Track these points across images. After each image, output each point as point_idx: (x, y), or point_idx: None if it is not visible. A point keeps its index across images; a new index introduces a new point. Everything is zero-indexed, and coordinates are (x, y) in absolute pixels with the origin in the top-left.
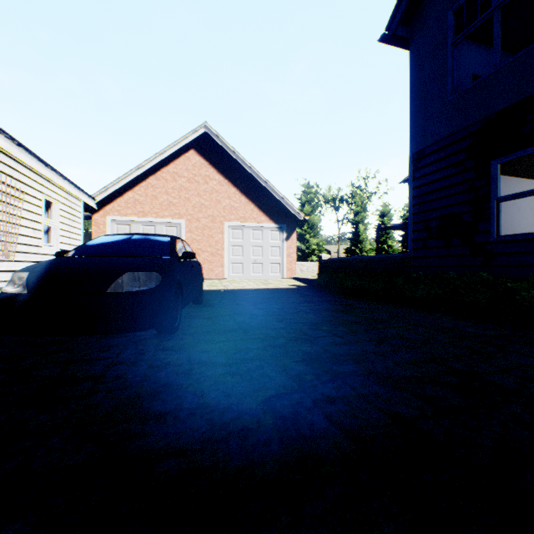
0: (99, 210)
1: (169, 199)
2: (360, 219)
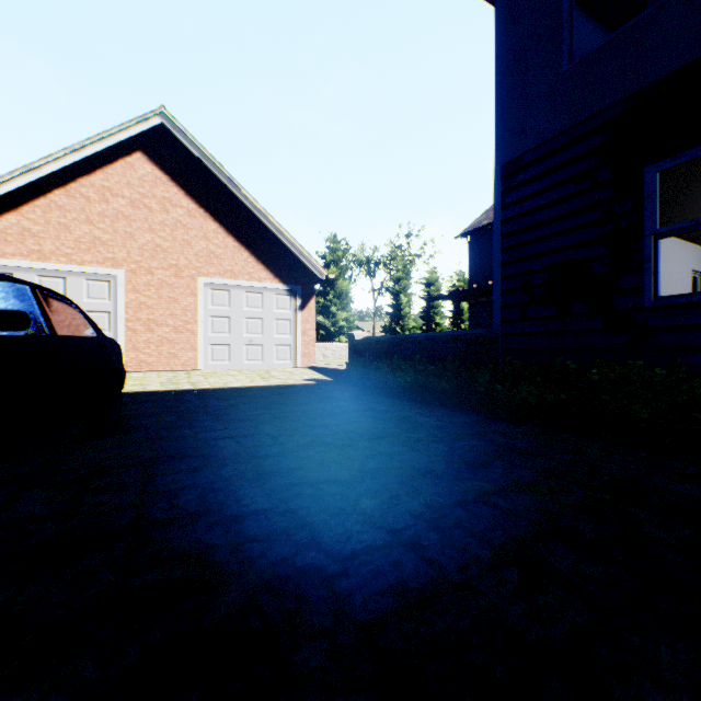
0: None
1: (95, 233)
2: (402, 288)
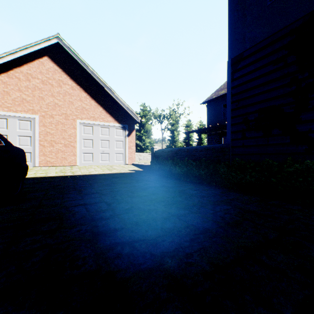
0: None
1: (23, 96)
2: (175, 128)
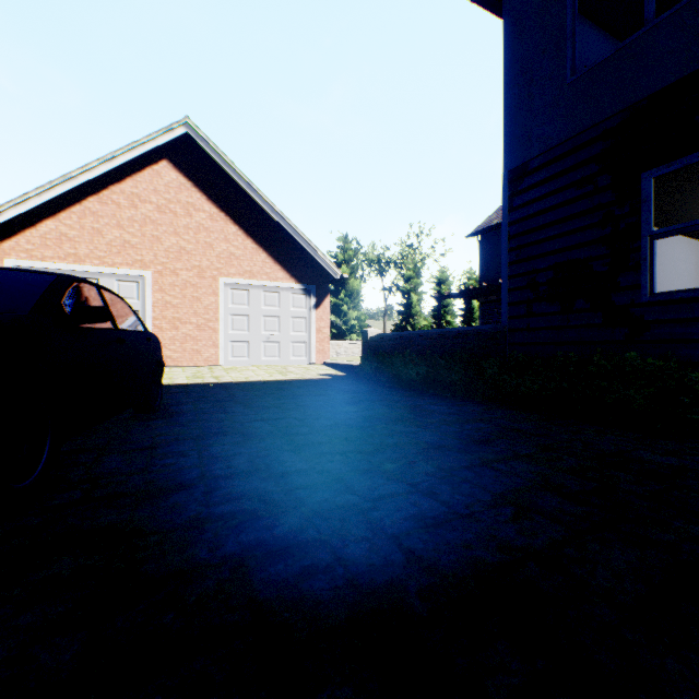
0: None
1: (125, 237)
2: (412, 287)
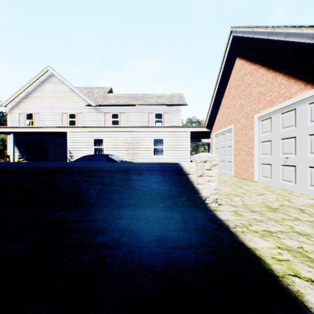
0: (211, 131)
1: (228, 111)
2: None
